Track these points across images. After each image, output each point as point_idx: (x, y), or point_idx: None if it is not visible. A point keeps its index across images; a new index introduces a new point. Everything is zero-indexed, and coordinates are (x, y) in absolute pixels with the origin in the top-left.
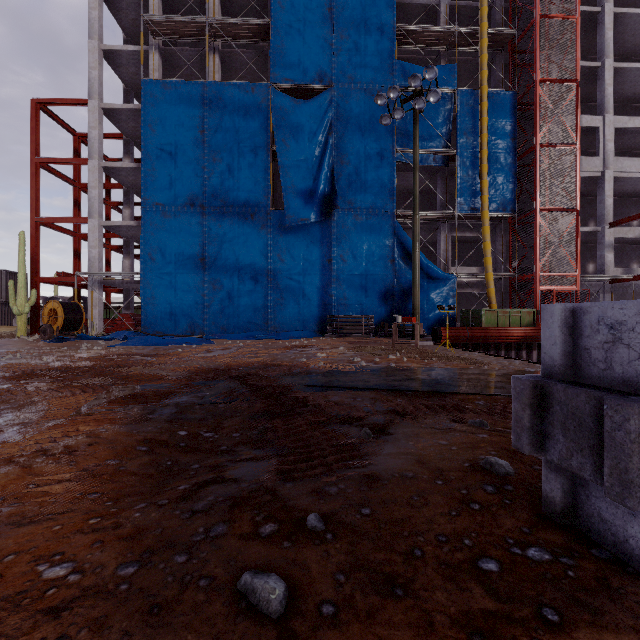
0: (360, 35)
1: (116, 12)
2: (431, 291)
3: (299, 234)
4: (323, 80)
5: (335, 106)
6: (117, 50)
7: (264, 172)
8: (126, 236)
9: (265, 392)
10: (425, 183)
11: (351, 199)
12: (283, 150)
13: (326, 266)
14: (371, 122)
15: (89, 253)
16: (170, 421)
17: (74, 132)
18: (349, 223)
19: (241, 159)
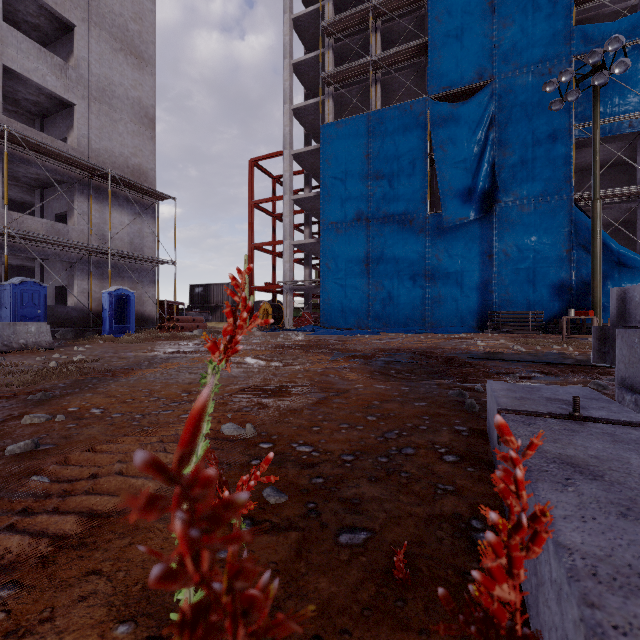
0: (526, 16)
1: (300, 76)
2: (625, 282)
3: (456, 233)
4: (482, 77)
5: (496, 99)
6: (302, 106)
7: (421, 180)
8: (306, 251)
9: (438, 358)
10: (617, 155)
11: (515, 190)
12: (440, 156)
13: (486, 262)
14: (540, 104)
15: (284, 267)
16: (383, 367)
17: (272, 176)
18: (513, 216)
19: (400, 172)
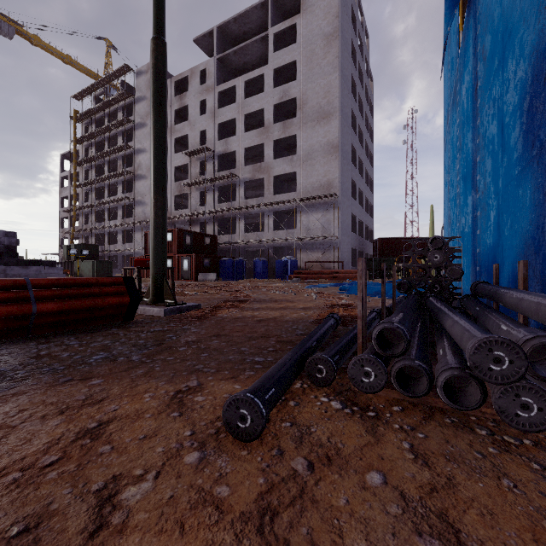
0: None
1: None
2: None
3: (464, 71)
4: None
5: None
6: None
7: None
8: None
9: None
10: None
11: None
12: None
13: (474, 111)
14: None
15: None
16: None
17: None
18: None
19: None
